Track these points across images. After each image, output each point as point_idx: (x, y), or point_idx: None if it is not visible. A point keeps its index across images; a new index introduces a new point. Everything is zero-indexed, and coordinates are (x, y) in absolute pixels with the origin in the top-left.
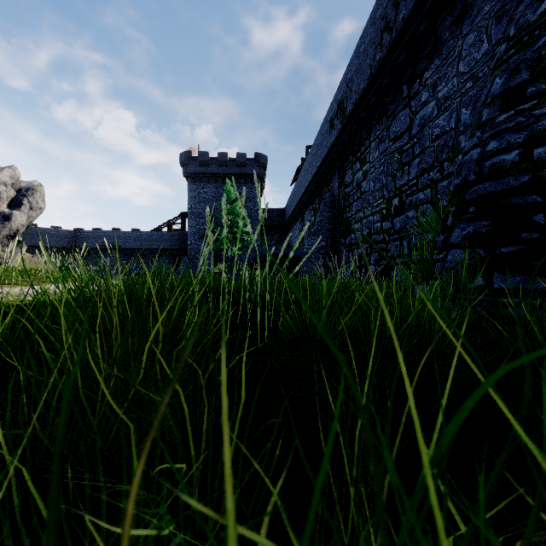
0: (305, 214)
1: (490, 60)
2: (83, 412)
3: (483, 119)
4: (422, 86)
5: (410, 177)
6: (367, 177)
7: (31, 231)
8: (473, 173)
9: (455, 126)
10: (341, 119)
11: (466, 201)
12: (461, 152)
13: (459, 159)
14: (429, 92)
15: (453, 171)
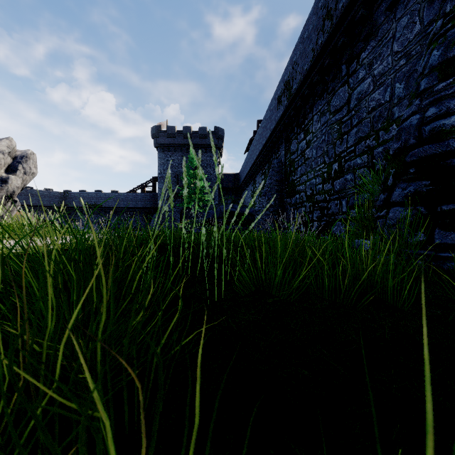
0: (257, 178)
1: (423, 39)
2: (10, 395)
3: (421, 88)
4: (359, 65)
5: (349, 145)
6: (310, 145)
7: (27, 193)
8: (413, 137)
9: (390, 99)
10: (288, 97)
11: (406, 163)
12: (395, 121)
13: (393, 127)
14: (366, 70)
15: (388, 138)
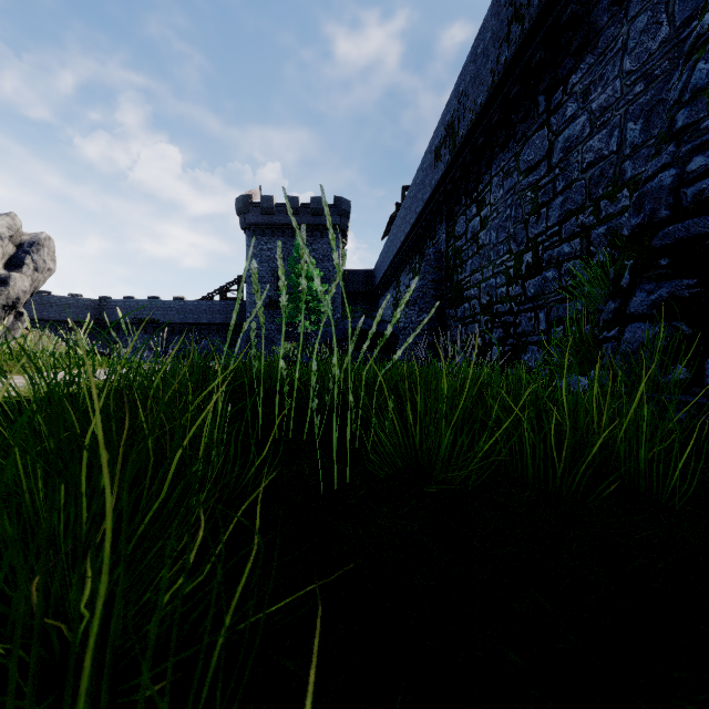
0: (401, 277)
1: (673, 49)
2: None
3: (678, 124)
4: (568, 95)
5: (550, 223)
6: (486, 224)
7: (42, 300)
8: (665, 207)
9: (618, 148)
10: (451, 148)
11: (653, 250)
12: (626, 184)
13: (623, 194)
14: (578, 103)
15: (614, 212)
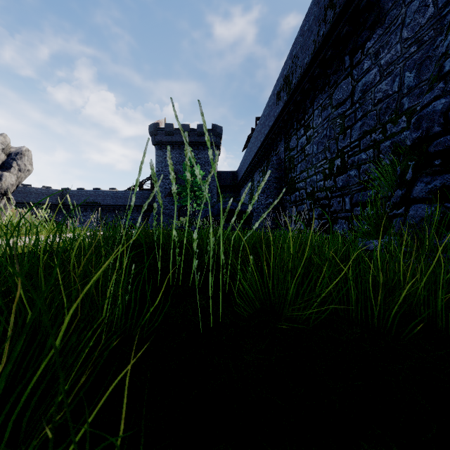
0: (255, 175)
1: (437, 22)
2: None
3: (446, 69)
4: (364, 55)
5: (352, 139)
6: (310, 141)
7: (25, 190)
8: (438, 124)
9: (399, 89)
10: (287, 91)
11: (429, 154)
12: (404, 113)
13: (402, 119)
14: (371, 60)
15: (396, 131)
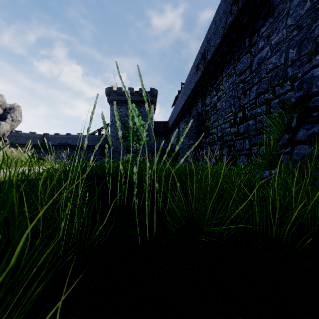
0: (180, 124)
1: (312, 13)
2: None
3: None
4: (259, 38)
5: (251, 98)
6: (220, 99)
7: (17, 135)
8: (315, 86)
9: (284, 62)
10: (203, 64)
11: (309, 108)
12: (288, 79)
13: (287, 84)
14: (264, 41)
15: (283, 92)
